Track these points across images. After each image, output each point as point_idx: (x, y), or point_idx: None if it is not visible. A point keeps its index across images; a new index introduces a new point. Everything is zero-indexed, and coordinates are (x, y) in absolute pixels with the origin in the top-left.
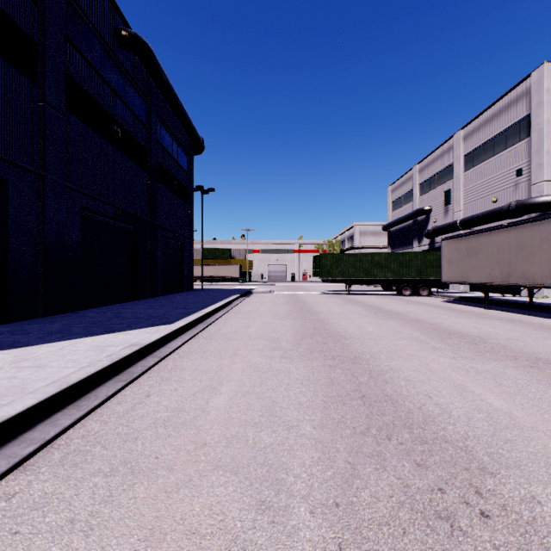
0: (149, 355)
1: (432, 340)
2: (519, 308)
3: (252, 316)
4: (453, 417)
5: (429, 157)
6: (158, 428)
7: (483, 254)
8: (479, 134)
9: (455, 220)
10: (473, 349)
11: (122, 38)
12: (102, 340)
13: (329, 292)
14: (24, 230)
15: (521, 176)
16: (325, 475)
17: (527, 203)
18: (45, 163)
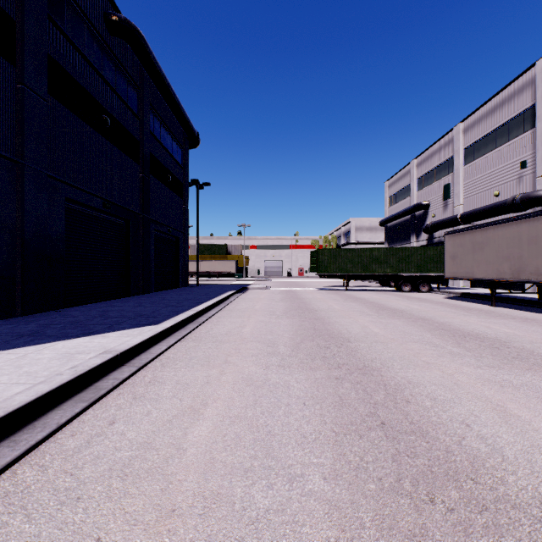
0: (126, 363)
1: (447, 343)
2: (528, 305)
3: (247, 314)
4: (508, 459)
5: (427, 151)
6: (113, 479)
7: (490, 248)
8: (481, 126)
9: (456, 215)
10: (498, 356)
11: (112, 23)
12: (75, 345)
13: (326, 288)
14: None
15: (525, 168)
16: None
17: (533, 196)
18: (23, 150)
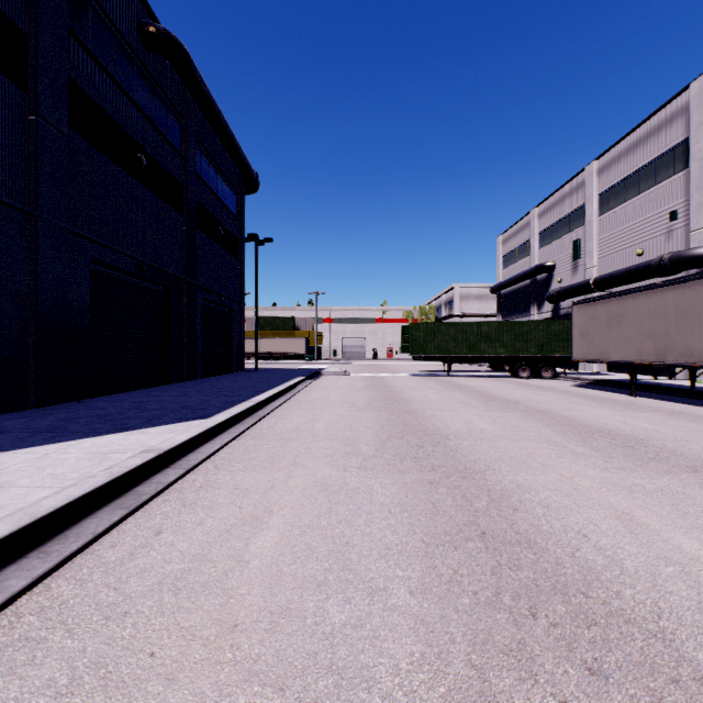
0: (171, 464)
1: (570, 441)
2: (677, 395)
3: (320, 406)
4: (628, 572)
5: (552, 197)
6: (164, 593)
7: (629, 323)
8: (620, 166)
9: (588, 279)
10: (631, 456)
11: (148, 35)
12: (107, 443)
13: (422, 373)
14: (8, 289)
15: (676, 220)
16: (435, 694)
17: (685, 256)
18: (38, 198)
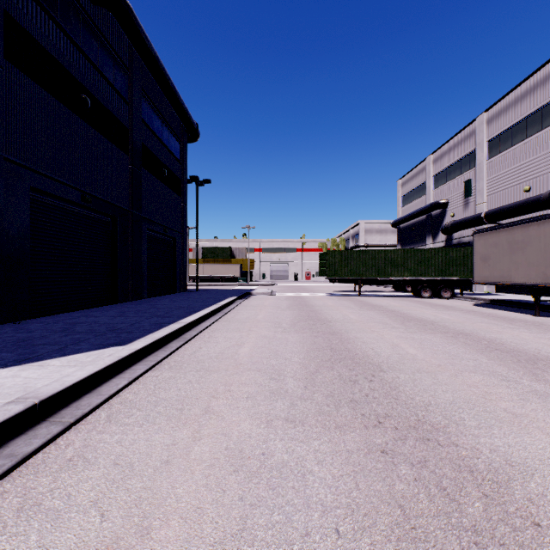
0: (50, 416)
1: (519, 374)
2: None
3: (247, 326)
4: None
5: (445, 145)
6: None
7: (533, 248)
8: (508, 115)
9: (479, 213)
10: None
11: None
12: None
13: (336, 293)
14: None
15: None
16: None
17: None
18: None
